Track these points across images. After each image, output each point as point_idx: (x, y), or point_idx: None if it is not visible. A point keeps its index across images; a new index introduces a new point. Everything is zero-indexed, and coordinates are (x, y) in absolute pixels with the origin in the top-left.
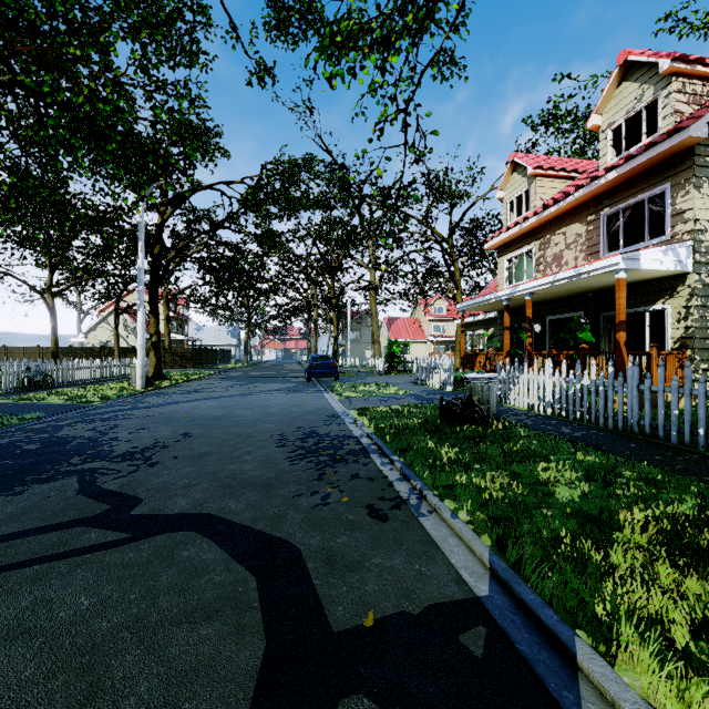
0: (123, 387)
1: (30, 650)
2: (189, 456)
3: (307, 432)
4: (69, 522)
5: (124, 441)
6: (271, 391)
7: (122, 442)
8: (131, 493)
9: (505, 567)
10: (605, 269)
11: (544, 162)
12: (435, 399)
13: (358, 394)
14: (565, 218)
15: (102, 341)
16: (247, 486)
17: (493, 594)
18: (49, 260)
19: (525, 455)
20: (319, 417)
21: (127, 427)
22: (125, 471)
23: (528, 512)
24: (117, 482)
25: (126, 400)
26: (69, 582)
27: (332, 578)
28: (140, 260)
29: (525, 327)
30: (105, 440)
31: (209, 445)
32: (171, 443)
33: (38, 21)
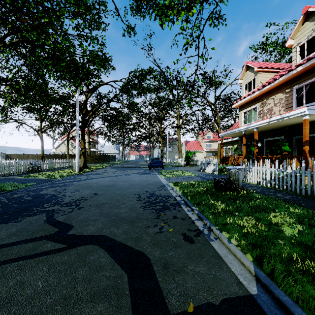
0: (70, 171)
1: (9, 314)
2: (96, 205)
3: (150, 193)
4: (39, 237)
5: (68, 196)
6: (133, 174)
7: (67, 197)
8: (68, 223)
9: (265, 276)
10: (297, 115)
11: (262, 65)
12: (210, 178)
13: (173, 176)
14: (274, 91)
15: (62, 152)
16: (123, 221)
17: (260, 293)
18: (40, 117)
19: (261, 208)
20: (155, 186)
21: (70, 189)
22: (67, 211)
23: (271, 241)
24: (63, 217)
25: (71, 177)
26: (34, 272)
27: (168, 277)
28: (77, 116)
29: (253, 144)
30: (60, 196)
31: (105, 199)
32: (88, 198)
33: (31, 8)
